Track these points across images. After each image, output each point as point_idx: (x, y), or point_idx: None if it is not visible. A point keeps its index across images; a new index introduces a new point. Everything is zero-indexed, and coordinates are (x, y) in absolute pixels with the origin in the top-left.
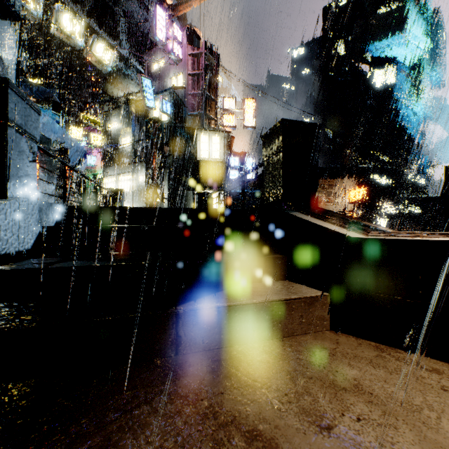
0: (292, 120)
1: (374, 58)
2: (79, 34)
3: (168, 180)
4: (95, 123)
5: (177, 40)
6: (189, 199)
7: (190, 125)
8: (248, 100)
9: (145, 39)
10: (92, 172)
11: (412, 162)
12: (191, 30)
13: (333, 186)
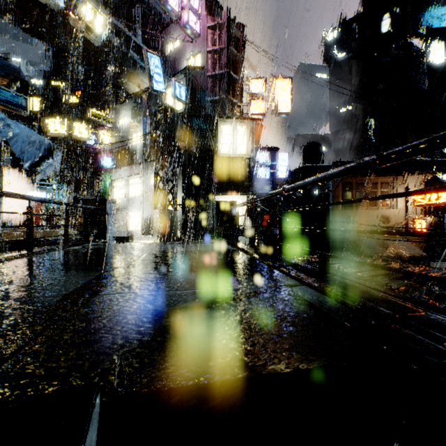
0: None
1: (430, 29)
2: None
3: (182, 182)
4: (104, 119)
5: (193, 10)
6: (208, 206)
7: (210, 113)
8: (281, 80)
9: None
10: (110, 174)
11: None
12: None
13: (390, 185)
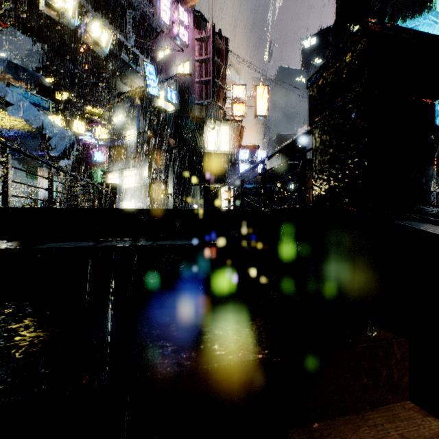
0: (388, 24)
1: None
2: (72, 11)
3: (173, 175)
4: (99, 116)
5: (183, 24)
6: (196, 195)
7: (197, 115)
8: (259, 87)
9: (153, 32)
10: (100, 168)
11: (437, 153)
12: (198, 13)
13: None
